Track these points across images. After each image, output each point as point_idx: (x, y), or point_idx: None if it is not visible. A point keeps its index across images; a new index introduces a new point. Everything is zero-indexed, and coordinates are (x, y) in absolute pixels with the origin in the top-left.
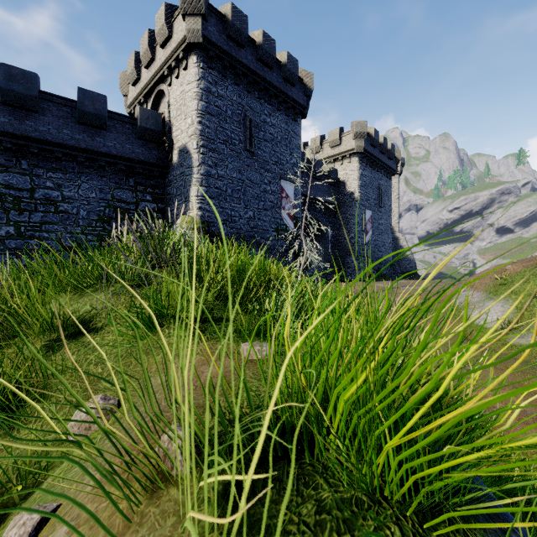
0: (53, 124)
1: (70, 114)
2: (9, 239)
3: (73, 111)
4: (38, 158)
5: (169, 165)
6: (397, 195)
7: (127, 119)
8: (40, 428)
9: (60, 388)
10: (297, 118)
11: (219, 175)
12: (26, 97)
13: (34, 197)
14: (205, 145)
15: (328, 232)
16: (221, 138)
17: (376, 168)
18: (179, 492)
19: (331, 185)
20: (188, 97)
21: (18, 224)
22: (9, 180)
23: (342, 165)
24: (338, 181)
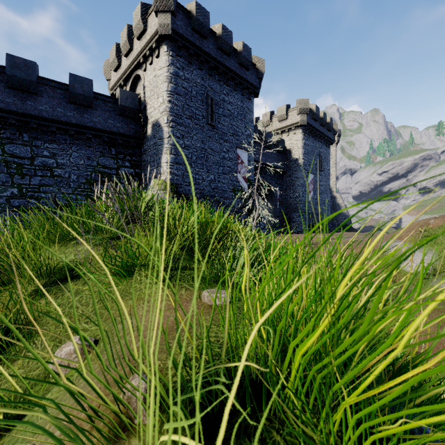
0: (49, 104)
1: (62, 95)
2: (13, 199)
3: (65, 92)
4: (37, 131)
5: (144, 137)
6: (334, 161)
7: (110, 99)
8: (27, 364)
9: (46, 328)
10: (250, 97)
11: (185, 145)
12: (27, 82)
13: (34, 164)
14: (174, 120)
15: (276, 192)
16: (187, 114)
17: (317, 138)
18: (139, 443)
19: (279, 152)
20: (160, 80)
21: (21, 186)
22: (13, 150)
23: (288, 136)
24: (285, 149)
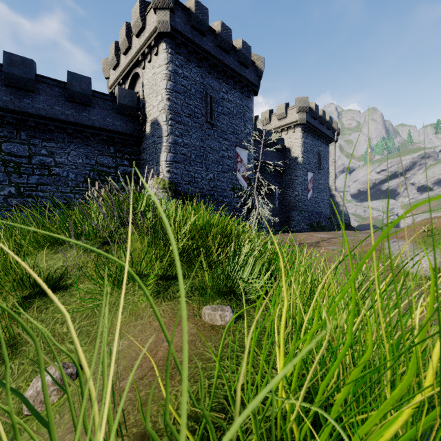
0: (47, 102)
1: (60, 93)
2: (11, 198)
3: (63, 91)
4: (34, 130)
5: (143, 135)
6: (333, 160)
7: (108, 97)
8: None
9: (25, 348)
10: (250, 95)
11: (184, 143)
12: (24, 80)
13: (32, 163)
14: (172, 118)
15: (276, 191)
16: (186, 112)
17: (316, 136)
18: None
19: (278, 151)
20: (158, 78)
21: (18, 185)
22: (11, 149)
23: (288, 135)
24: (284, 148)
